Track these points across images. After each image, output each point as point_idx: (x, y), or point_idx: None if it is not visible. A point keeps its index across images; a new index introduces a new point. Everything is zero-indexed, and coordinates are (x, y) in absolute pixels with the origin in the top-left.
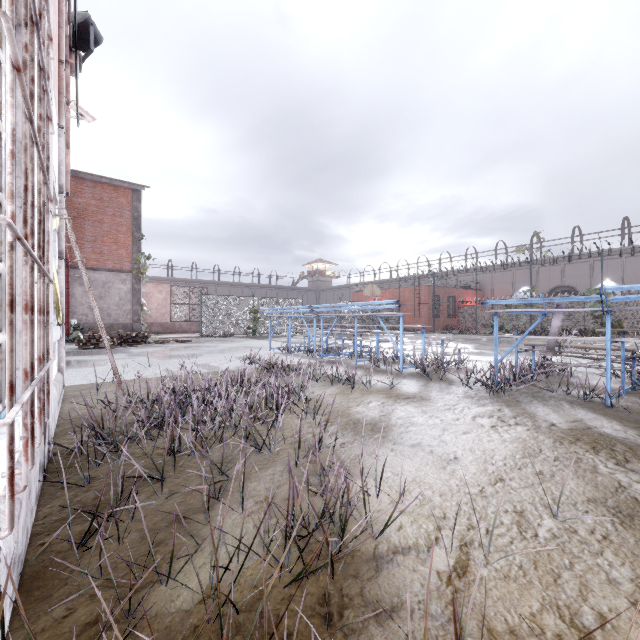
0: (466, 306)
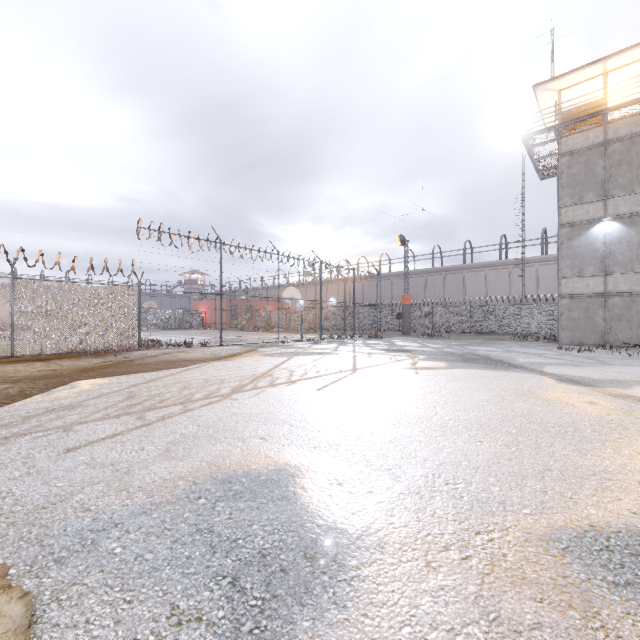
0: (259, 312)
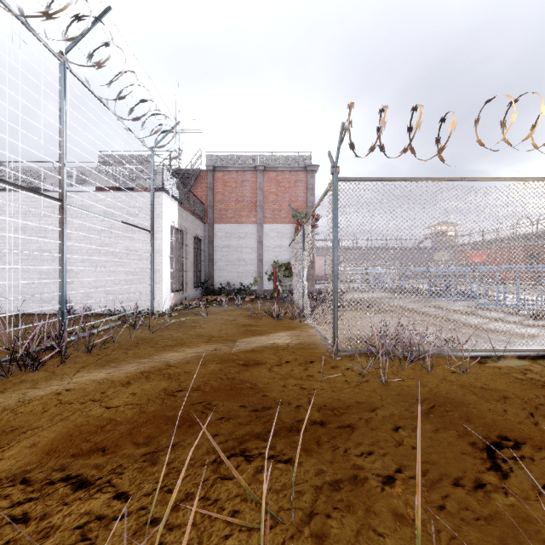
0: None
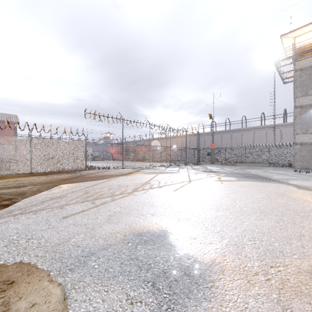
0: (139, 152)
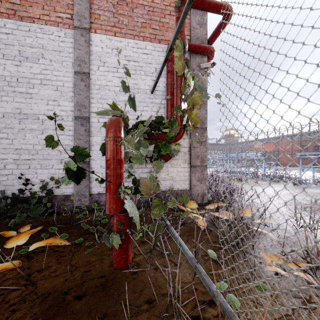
0: None
